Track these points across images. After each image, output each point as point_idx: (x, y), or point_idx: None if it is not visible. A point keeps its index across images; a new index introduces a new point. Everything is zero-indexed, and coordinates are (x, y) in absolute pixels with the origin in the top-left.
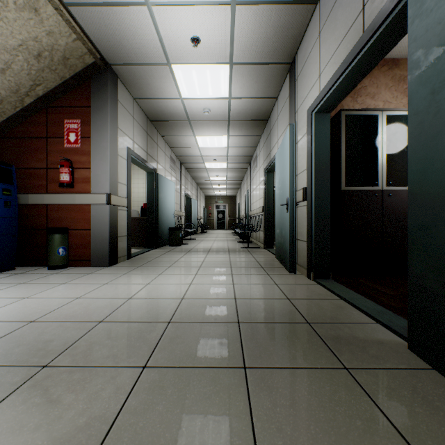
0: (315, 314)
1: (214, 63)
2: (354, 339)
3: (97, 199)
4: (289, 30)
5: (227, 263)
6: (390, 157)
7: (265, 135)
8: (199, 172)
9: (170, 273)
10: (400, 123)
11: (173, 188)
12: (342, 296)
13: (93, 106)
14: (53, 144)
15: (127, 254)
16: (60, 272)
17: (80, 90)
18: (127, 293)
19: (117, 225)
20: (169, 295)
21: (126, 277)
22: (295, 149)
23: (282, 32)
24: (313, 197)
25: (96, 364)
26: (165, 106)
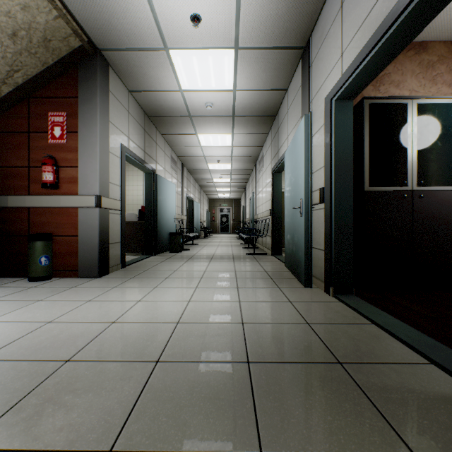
0: (346, 348)
1: (217, 48)
2: (410, 394)
3: (85, 202)
4: (304, 5)
5: (232, 273)
6: (421, 152)
7: (272, 133)
8: (201, 173)
9: (166, 286)
10: (433, 113)
11: (174, 190)
12: (374, 320)
13: (81, 96)
14: (36, 139)
15: (121, 263)
16: (41, 284)
17: (66, 79)
18: (111, 315)
19: (109, 231)
20: (162, 318)
21: (114, 292)
22: (310, 143)
23: (296, 8)
24: (333, 198)
25: (38, 446)
26: (163, 100)
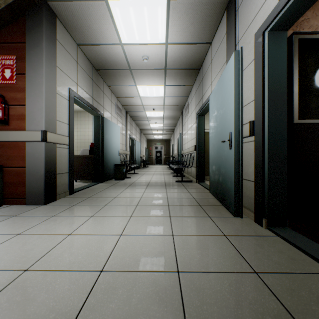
0: None
1: None
2: None
3: (32, 136)
4: None
5: (164, 199)
6: None
7: (197, 84)
8: (141, 119)
9: (102, 215)
10: None
11: (118, 130)
12: None
13: (28, 41)
14: None
15: (69, 190)
16: None
17: (15, 26)
18: (30, 257)
19: (56, 162)
20: (84, 263)
21: (50, 222)
22: (241, 77)
23: None
24: (267, 130)
25: None
26: (107, 53)
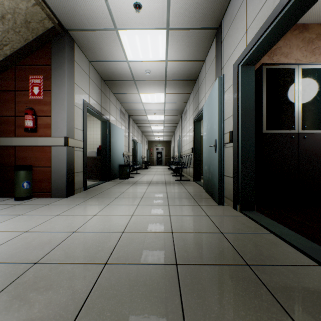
0: (252, 253)
1: (153, 29)
2: (306, 291)
3: (56, 142)
4: None
5: (164, 194)
6: (305, 105)
7: (194, 92)
8: (143, 122)
9: (115, 204)
10: (314, 75)
11: (122, 134)
12: (272, 230)
13: (53, 64)
14: (20, 96)
15: (83, 187)
16: (23, 203)
17: (42, 51)
18: (73, 226)
19: (74, 163)
20: (111, 228)
21: (77, 208)
22: (222, 98)
23: None
24: (240, 139)
25: None
26: (114, 68)
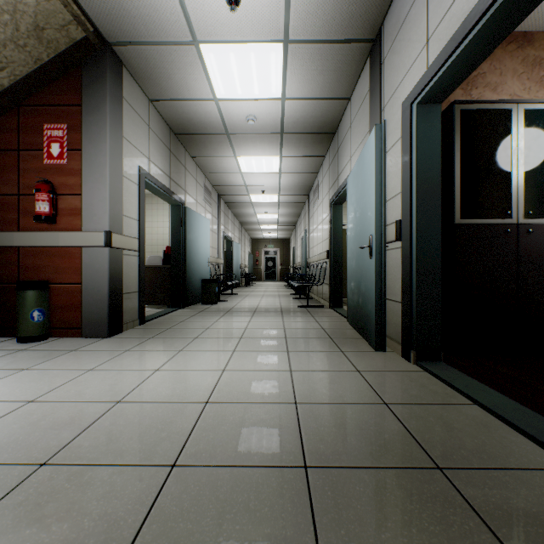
0: (444, 443)
1: (261, 41)
2: None
3: (91, 240)
4: None
5: (280, 331)
6: (529, 174)
7: (330, 155)
8: (242, 207)
9: (194, 349)
10: None
11: (207, 226)
12: (477, 399)
13: (85, 103)
14: (28, 159)
15: (139, 318)
16: (32, 347)
17: (66, 81)
18: (117, 391)
19: (123, 277)
20: (185, 395)
21: (126, 357)
22: (383, 161)
23: None
24: (415, 234)
25: None
26: (193, 112)
